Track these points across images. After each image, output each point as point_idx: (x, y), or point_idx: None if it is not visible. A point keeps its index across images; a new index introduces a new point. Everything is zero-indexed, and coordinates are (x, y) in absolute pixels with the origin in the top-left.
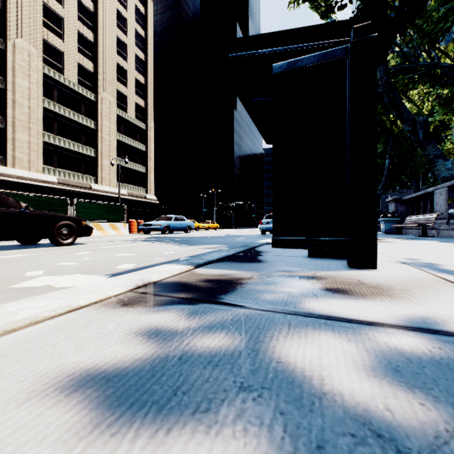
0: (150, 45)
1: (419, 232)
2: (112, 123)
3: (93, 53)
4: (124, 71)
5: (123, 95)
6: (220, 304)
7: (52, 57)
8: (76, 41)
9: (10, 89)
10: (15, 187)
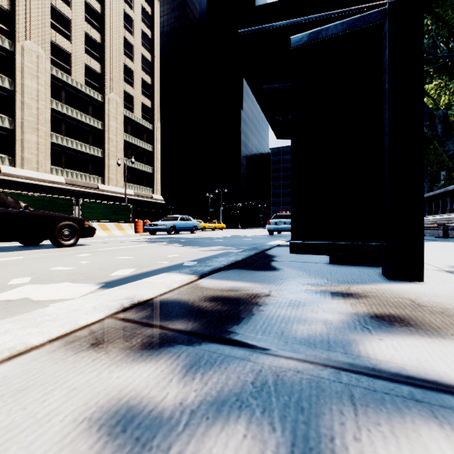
0: (157, 45)
1: (438, 233)
2: (119, 123)
3: (100, 54)
4: (131, 71)
5: (130, 95)
6: (233, 345)
7: (60, 59)
8: (84, 42)
9: (19, 91)
10: (23, 188)
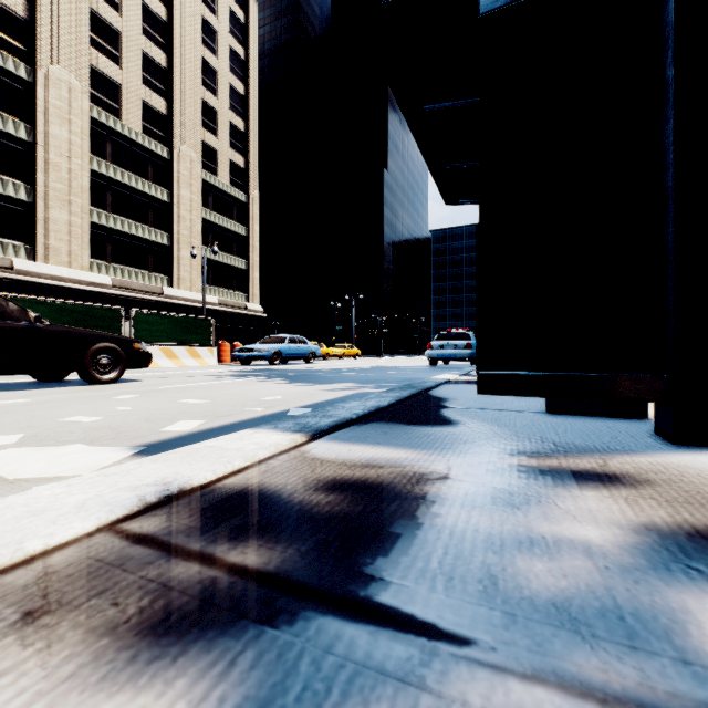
0: (253, 71)
1: None
2: (195, 192)
3: (165, 85)
4: (213, 112)
5: (212, 149)
6: (377, 625)
7: (103, 93)
8: (141, 67)
9: (42, 143)
10: (48, 293)
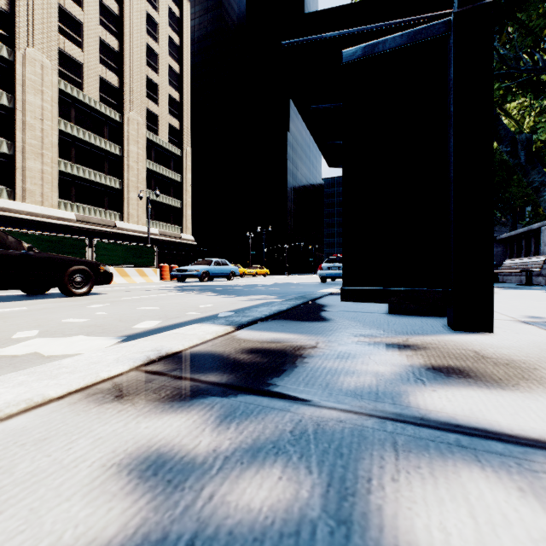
0: (186, 55)
1: (521, 279)
2: (141, 148)
3: (118, 65)
4: (155, 85)
5: (154, 114)
6: (272, 397)
7: (69, 70)
8: (98, 50)
9: (20, 109)
10: (25, 225)
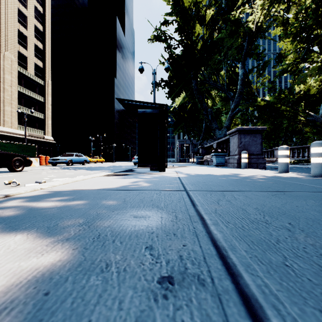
0: (48, 20)
1: (209, 163)
2: (14, 77)
3: None
4: (24, 36)
5: (24, 56)
6: (126, 175)
7: None
8: None
9: None
10: None
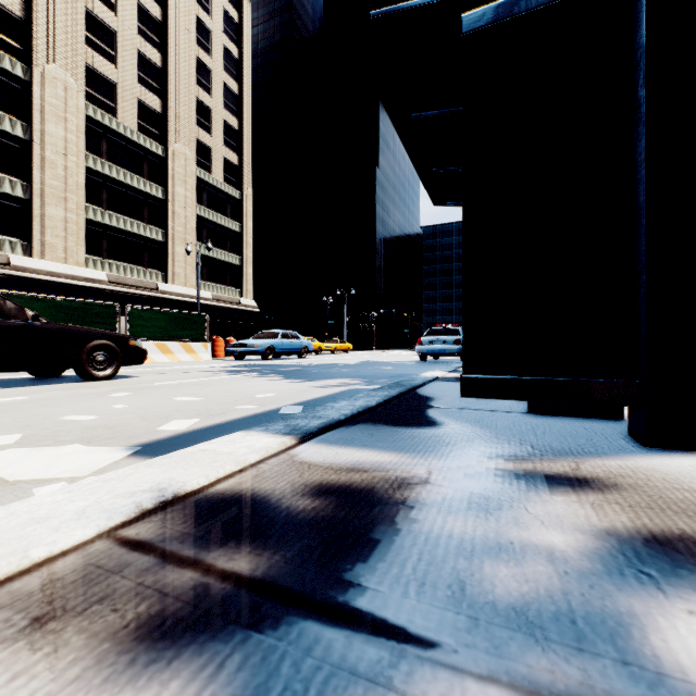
0: (247, 70)
1: None
2: (189, 189)
3: (160, 84)
4: (207, 110)
5: (206, 147)
6: (353, 629)
7: (99, 92)
8: (136, 66)
9: (38, 141)
10: (44, 289)
